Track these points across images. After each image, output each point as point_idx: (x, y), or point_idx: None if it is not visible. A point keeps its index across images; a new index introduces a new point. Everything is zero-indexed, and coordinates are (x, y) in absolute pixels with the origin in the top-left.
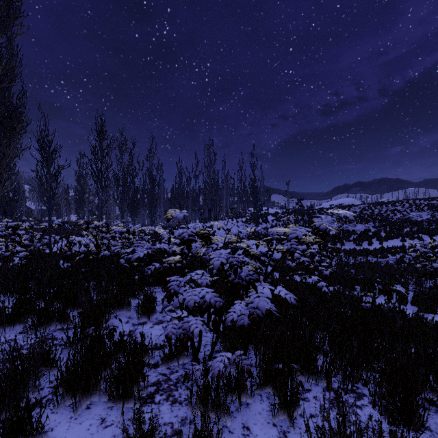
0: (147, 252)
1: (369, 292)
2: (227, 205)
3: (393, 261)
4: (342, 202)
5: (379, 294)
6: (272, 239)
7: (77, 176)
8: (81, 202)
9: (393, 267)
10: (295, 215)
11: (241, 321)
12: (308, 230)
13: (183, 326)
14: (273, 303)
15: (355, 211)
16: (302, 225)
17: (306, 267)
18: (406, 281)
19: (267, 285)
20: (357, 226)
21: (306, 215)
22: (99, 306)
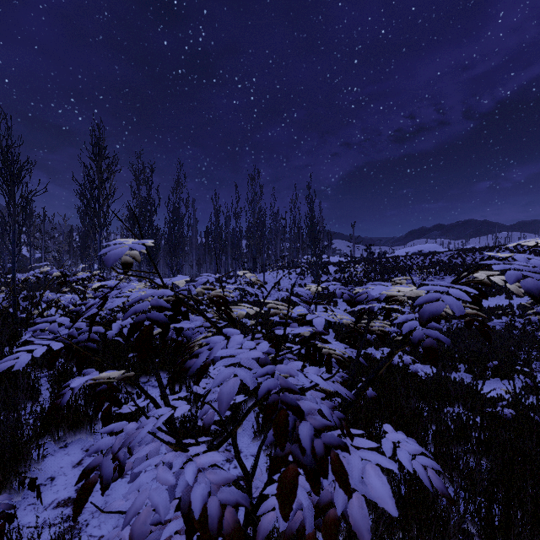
0: (68, 345)
1: (479, 374)
2: (277, 252)
3: (500, 327)
4: (421, 248)
5: (493, 377)
6: (363, 308)
7: (80, 213)
8: (85, 247)
9: (503, 335)
10: (364, 265)
11: (297, 518)
12: (473, 291)
13: (150, 537)
14: (351, 413)
15: (441, 260)
16: (373, 278)
17: (391, 340)
18: (529, 357)
19: (374, 453)
20: (446, 279)
21: (379, 265)
22: (2, 447)
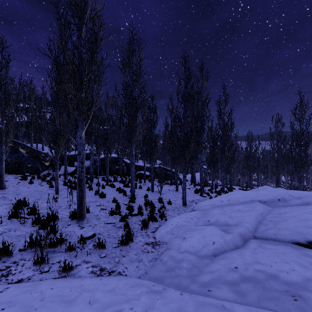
0: None
1: None
2: None
3: None
4: None
5: None
6: None
7: None
8: None
9: None
10: None
11: None
12: None
13: None
14: None
15: None
16: None
17: None
18: None
19: None
20: None
21: None
22: None
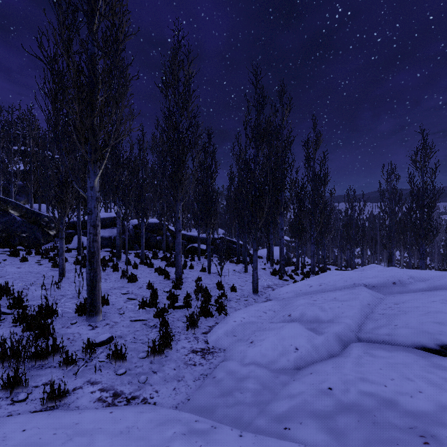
0: None
1: None
2: None
3: None
4: None
5: None
6: None
7: None
8: None
9: None
10: None
11: None
12: None
13: None
14: None
15: None
16: None
17: None
18: None
19: None
20: None
21: None
22: None
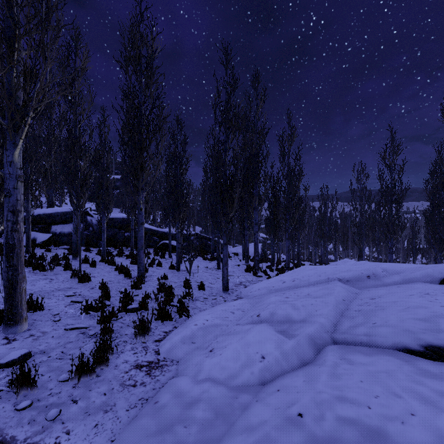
0: None
1: None
2: None
3: None
4: None
5: None
6: None
7: None
8: None
9: None
10: None
11: None
12: None
13: None
14: None
15: None
16: None
17: None
18: None
19: None
20: None
21: None
22: None
